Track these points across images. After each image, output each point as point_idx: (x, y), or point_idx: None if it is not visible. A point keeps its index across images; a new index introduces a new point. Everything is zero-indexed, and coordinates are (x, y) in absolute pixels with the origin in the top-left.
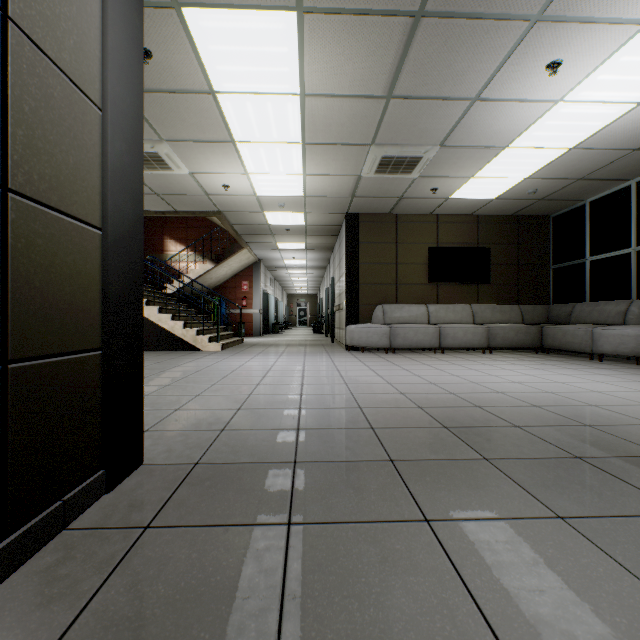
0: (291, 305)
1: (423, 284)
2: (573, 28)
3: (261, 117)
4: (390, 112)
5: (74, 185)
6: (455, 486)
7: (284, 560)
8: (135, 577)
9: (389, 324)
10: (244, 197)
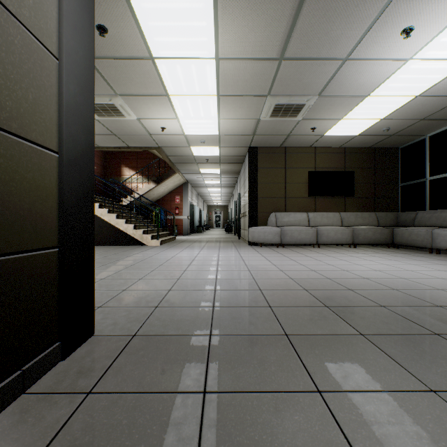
0: (210, 213)
1: (304, 197)
2: (424, 0)
3: (187, 76)
4: (282, 70)
5: (33, 116)
6: (339, 359)
7: (199, 429)
8: (72, 443)
9: (280, 226)
10: (176, 136)
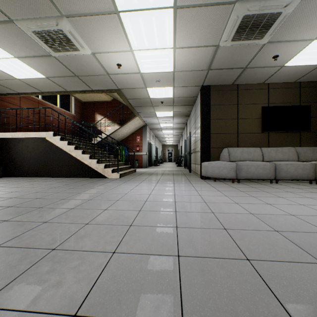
0: (164, 150)
1: (257, 133)
2: None
3: None
4: None
5: None
6: None
7: None
8: None
9: (233, 161)
10: (132, 75)
